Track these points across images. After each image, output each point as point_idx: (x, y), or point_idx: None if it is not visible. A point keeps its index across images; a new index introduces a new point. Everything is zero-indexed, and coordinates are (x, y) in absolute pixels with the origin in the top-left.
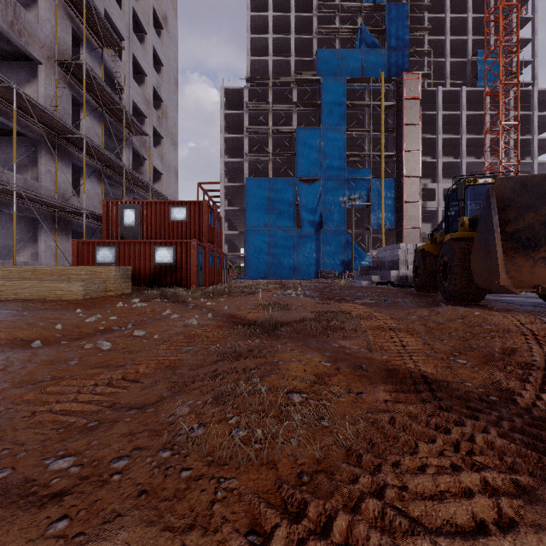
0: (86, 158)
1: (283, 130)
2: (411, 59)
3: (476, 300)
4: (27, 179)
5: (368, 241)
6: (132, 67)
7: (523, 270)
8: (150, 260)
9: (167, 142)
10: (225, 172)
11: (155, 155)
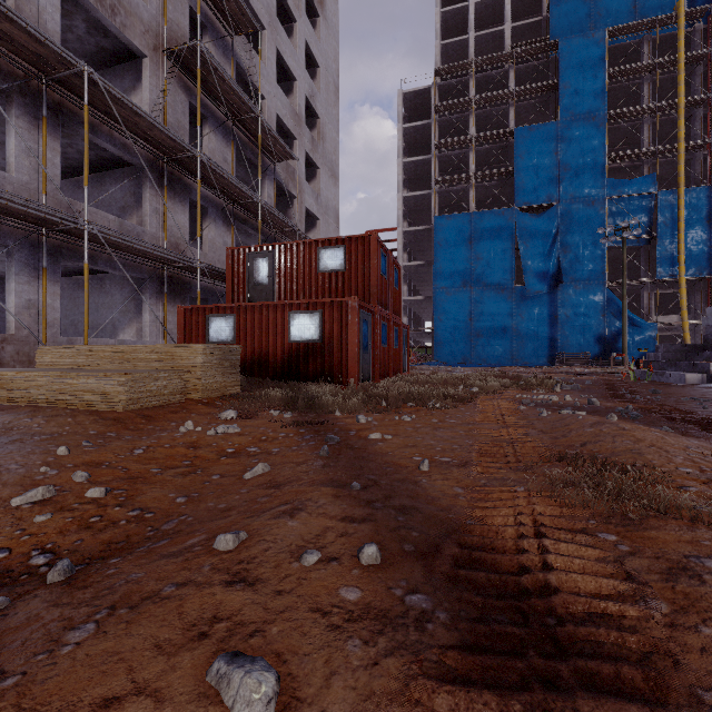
0: (210, 193)
1: (493, 136)
2: None
3: None
4: (124, 222)
5: (650, 302)
6: (278, 73)
7: None
8: (283, 335)
9: (324, 173)
10: (404, 214)
11: (308, 192)
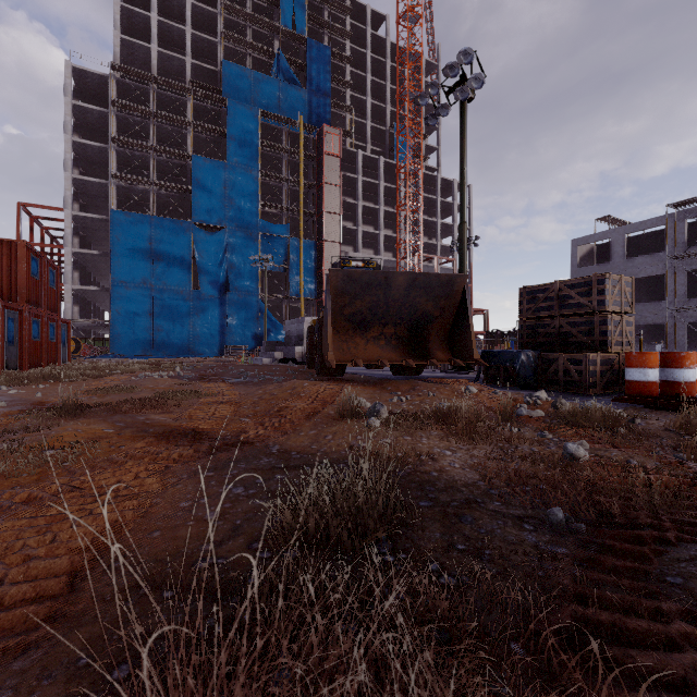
0: None
1: (173, 153)
2: (334, 110)
3: (340, 375)
4: None
5: (287, 311)
6: None
7: (360, 347)
8: None
9: None
10: (75, 194)
11: None
